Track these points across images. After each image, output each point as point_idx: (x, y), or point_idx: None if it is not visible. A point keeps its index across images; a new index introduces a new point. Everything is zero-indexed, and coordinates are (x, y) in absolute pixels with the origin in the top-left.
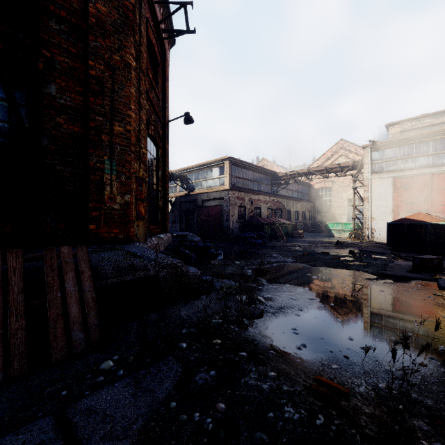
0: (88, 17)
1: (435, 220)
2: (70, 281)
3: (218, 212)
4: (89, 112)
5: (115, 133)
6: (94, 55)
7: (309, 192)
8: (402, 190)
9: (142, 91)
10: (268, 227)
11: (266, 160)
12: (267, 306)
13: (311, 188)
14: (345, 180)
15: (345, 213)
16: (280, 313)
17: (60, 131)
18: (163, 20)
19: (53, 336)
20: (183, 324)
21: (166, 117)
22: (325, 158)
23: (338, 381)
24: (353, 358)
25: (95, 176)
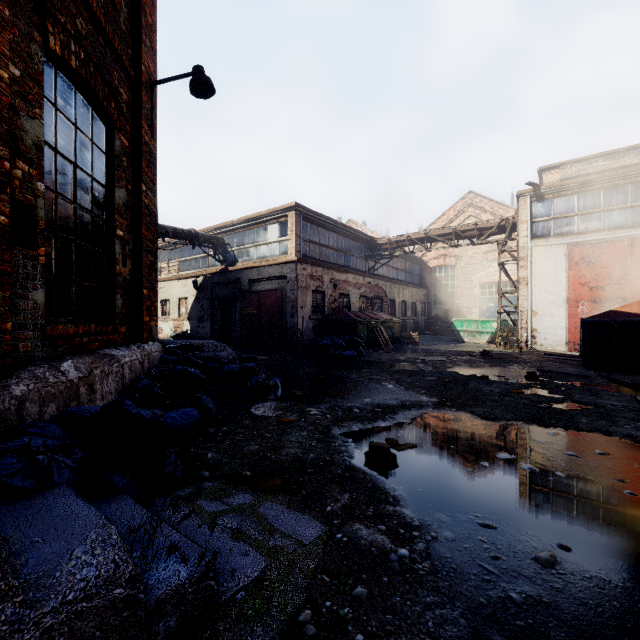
0: None
1: None
2: None
3: (277, 301)
4: None
5: None
6: None
7: (420, 273)
8: (583, 266)
9: None
10: (363, 326)
11: (355, 222)
12: None
13: (425, 266)
14: (475, 254)
15: (476, 305)
16: None
17: None
18: None
19: None
20: None
21: (143, 65)
22: (445, 221)
23: None
24: None
25: None
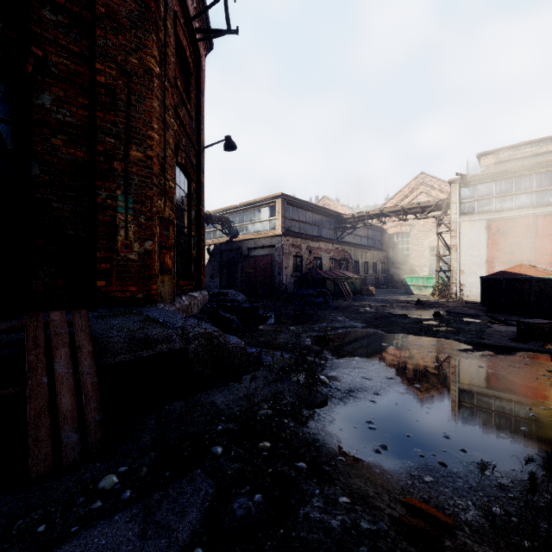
0: (95, 6)
1: (542, 273)
2: (62, 361)
3: (268, 263)
4: (96, 132)
5: (131, 160)
6: (104, 57)
7: (381, 239)
8: (498, 236)
9: (168, 106)
10: (330, 282)
11: (328, 198)
12: (332, 389)
13: (384, 233)
14: (426, 223)
15: (427, 264)
16: (350, 398)
17: (57, 155)
18: (197, 16)
19: (33, 439)
20: (220, 417)
21: (201, 141)
22: (401, 196)
23: (435, 503)
24: (452, 466)
25: (105, 216)
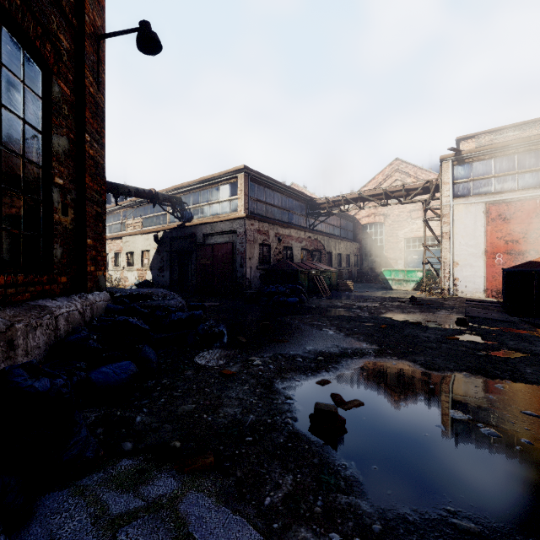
0: None
1: None
2: None
3: (228, 253)
4: None
5: None
6: None
7: (353, 230)
8: (499, 222)
9: None
10: (304, 275)
11: (297, 185)
12: None
13: (357, 223)
14: (401, 213)
15: (402, 256)
16: None
17: None
18: None
19: None
20: None
21: (87, 16)
22: (375, 184)
23: None
24: None
25: None
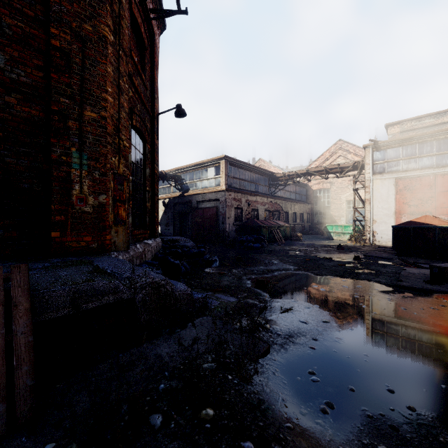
0: None
1: (444, 223)
2: None
3: (214, 214)
4: (51, 92)
5: (85, 120)
6: (58, 22)
7: (306, 194)
8: (404, 192)
9: (122, 73)
10: (265, 229)
11: (263, 160)
12: (272, 334)
13: (309, 189)
14: (343, 181)
15: (344, 215)
16: (290, 344)
17: (11, 113)
18: None
19: None
20: (163, 371)
21: (155, 108)
22: (323, 159)
23: None
24: (404, 429)
25: (59, 171)
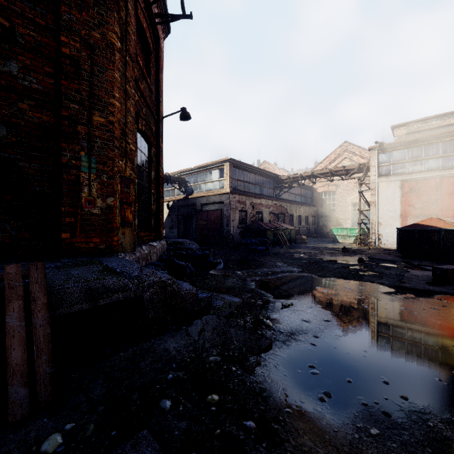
0: None
1: (449, 225)
2: (14, 314)
3: (218, 217)
4: (61, 98)
5: (94, 125)
6: (68, 30)
7: (312, 196)
8: (410, 194)
9: (129, 78)
10: (270, 232)
11: (268, 162)
12: (275, 332)
13: (315, 191)
14: (349, 184)
15: (350, 217)
16: (292, 341)
17: (24, 119)
18: (155, 1)
19: None
20: (171, 364)
21: (160, 112)
22: (328, 161)
23: None
24: (396, 415)
25: (69, 174)
